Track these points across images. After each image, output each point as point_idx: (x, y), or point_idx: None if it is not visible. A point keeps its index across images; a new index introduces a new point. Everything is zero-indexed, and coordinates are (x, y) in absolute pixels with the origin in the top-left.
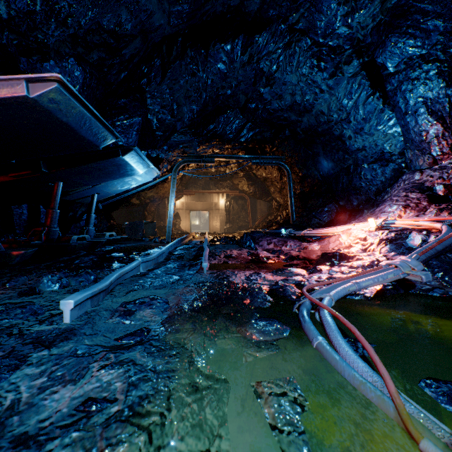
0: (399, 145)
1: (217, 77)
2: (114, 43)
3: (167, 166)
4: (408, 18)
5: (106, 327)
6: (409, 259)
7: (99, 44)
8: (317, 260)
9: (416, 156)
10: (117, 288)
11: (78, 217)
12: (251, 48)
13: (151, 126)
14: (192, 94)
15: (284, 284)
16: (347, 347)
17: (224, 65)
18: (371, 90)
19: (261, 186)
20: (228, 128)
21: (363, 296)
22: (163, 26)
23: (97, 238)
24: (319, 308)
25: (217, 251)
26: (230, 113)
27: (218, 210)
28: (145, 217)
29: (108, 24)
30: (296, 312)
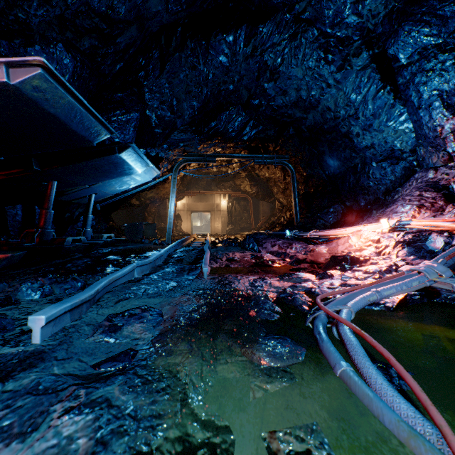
0: (410, 142)
1: (219, 71)
2: (106, 29)
3: (167, 165)
4: (423, 4)
5: (84, 348)
6: (435, 264)
7: (90, 29)
8: (326, 263)
9: (429, 153)
10: (105, 297)
11: (75, 218)
12: (254, 39)
13: (150, 122)
14: (192, 90)
15: (293, 291)
16: (381, 379)
17: (226, 58)
18: (382, 83)
19: (264, 187)
20: (230, 126)
21: (384, 306)
22: (161, 13)
23: (94, 240)
24: (337, 322)
25: (218, 254)
26: (232, 110)
27: (220, 211)
28: (145, 218)
29: (99, 5)
30: (309, 326)
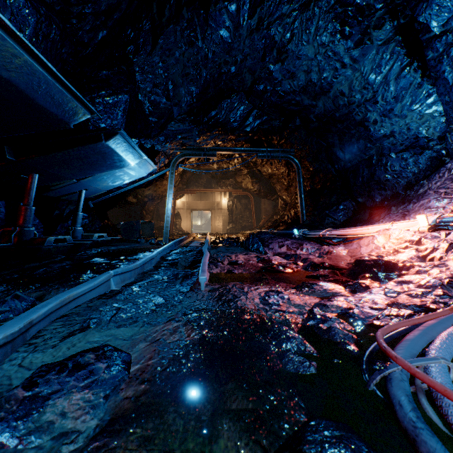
0: (439, 128)
1: (220, 48)
2: None
3: (164, 160)
4: None
5: None
6: None
7: None
8: (349, 269)
9: None
10: (49, 328)
11: (65, 216)
12: (260, 8)
13: (143, 109)
14: (190, 72)
15: (324, 314)
16: None
17: (228, 32)
18: (408, 59)
19: (266, 184)
20: (232, 116)
21: None
22: None
23: (84, 239)
24: (435, 394)
25: (219, 256)
26: (234, 97)
27: (220, 210)
28: (143, 216)
29: None
30: (376, 393)
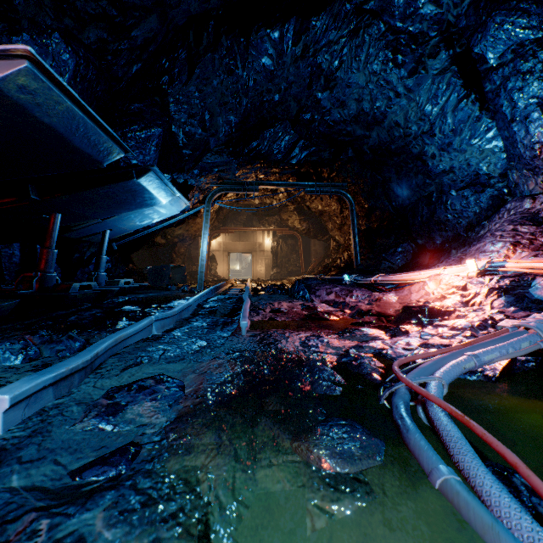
0: (500, 165)
1: (262, 76)
2: (117, 16)
3: (198, 195)
4: None
5: (66, 440)
6: None
7: (96, 15)
8: (396, 316)
9: (524, 178)
10: (109, 362)
11: (86, 259)
12: (305, 36)
13: (176, 141)
14: (229, 101)
15: (358, 354)
16: (507, 498)
17: (271, 60)
18: (465, 90)
19: (316, 222)
20: (275, 147)
21: (482, 375)
22: None
23: (109, 286)
24: (425, 401)
25: (261, 304)
26: (278, 127)
27: (263, 252)
28: (172, 260)
29: None
30: (385, 405)
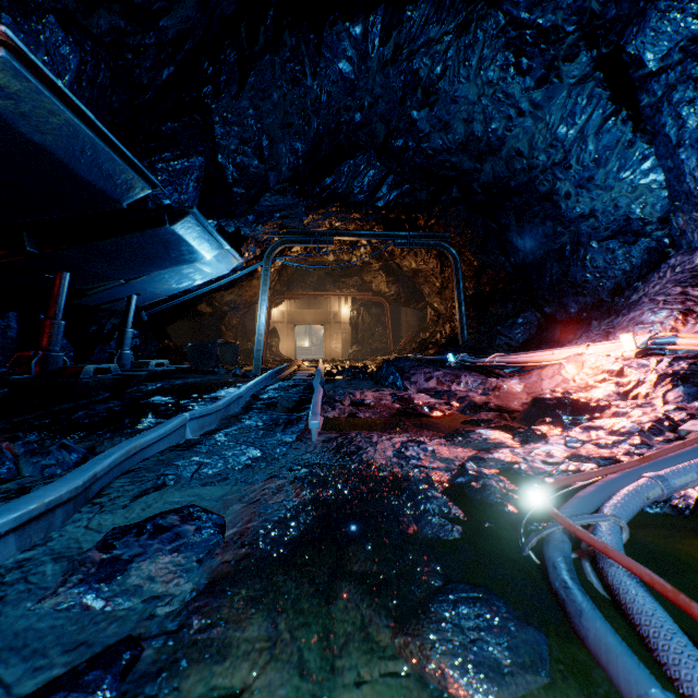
0: (660, 206)
1: (338, 88)
2: None
3: (254, 249)
4: None
5: (22, 632)
6: None
7: None
8: (524, 411)
9: (694, 223)
10: (115, 486)
11: (106, 333)
12: (397, 32)
13: (224, 176)
14: (294, 121)
15: (479, 470)
16: None
17: (351, 65)
18: (613, 105)
19: (409, 285)
20: (356, 184)
21: (669, 506)
22: None
23: (135, 369)
24: (598, 555)
25: (337, 394)
26: (360, 157)
27: (339, 324)
28: (221, 334)
29: None
30: (532, 559)
